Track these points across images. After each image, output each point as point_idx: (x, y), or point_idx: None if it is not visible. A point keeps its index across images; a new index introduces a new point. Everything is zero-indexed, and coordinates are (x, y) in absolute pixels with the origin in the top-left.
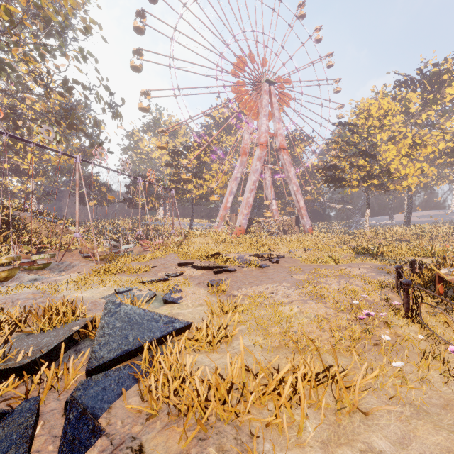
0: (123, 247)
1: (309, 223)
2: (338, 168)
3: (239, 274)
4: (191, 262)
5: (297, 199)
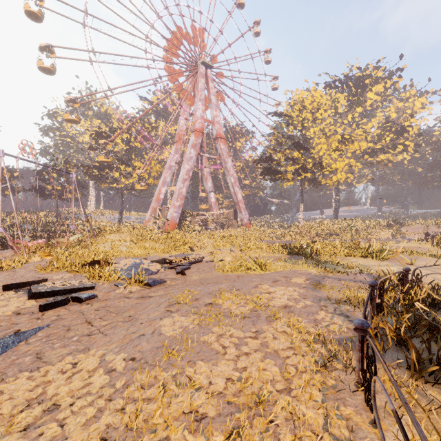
0: None
1: (247, 216)
2: (274, 160)
3: (93, 306)
4: (39, 280)
5: (235, 192)
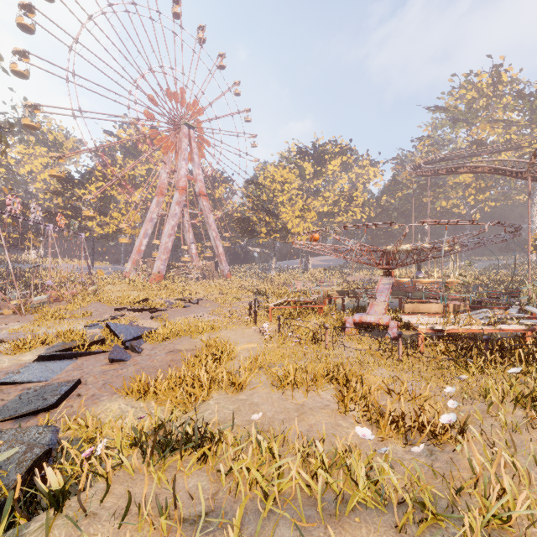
0: (35, 298)
1: (228, 268)
2: (251, 221)
3: (170, 312)
4: (125, 307)
5: (216, 245)
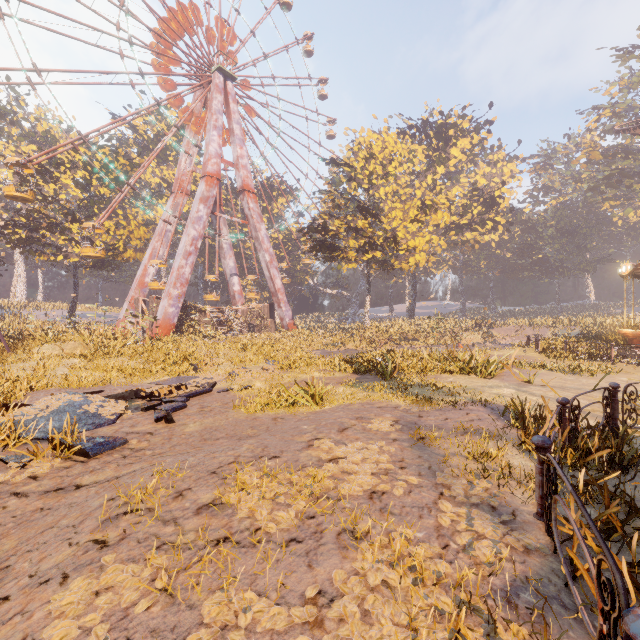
0: None
1: (290, 314)
2: (330, 230)
3: None
4: None
5: (271, 276)
